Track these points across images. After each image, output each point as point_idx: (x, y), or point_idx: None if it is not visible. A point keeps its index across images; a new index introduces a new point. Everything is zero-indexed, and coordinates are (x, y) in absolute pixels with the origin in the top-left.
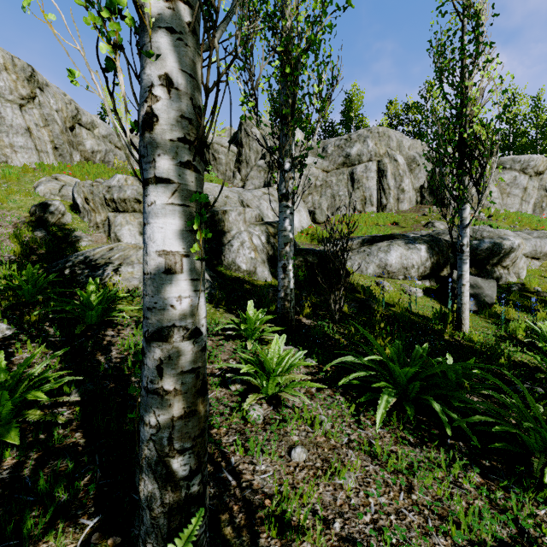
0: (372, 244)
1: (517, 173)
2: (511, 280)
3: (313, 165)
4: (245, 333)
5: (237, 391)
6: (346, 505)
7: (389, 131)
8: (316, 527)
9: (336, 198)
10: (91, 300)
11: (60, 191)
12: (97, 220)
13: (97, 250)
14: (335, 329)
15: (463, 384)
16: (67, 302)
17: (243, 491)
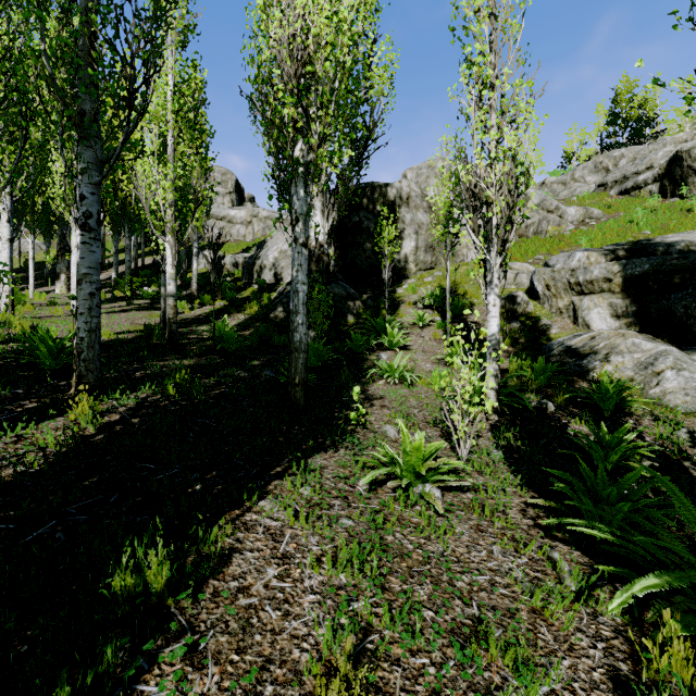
0: None
1: None
2: None
3: None
4: None
5: None
6: None
7: None
8: None
9: None
10: (609, 390)
11: (514, 280)
12: (559, 305)
13: (577, 339)
14: None
15: None
16: (569, 388)
17: None
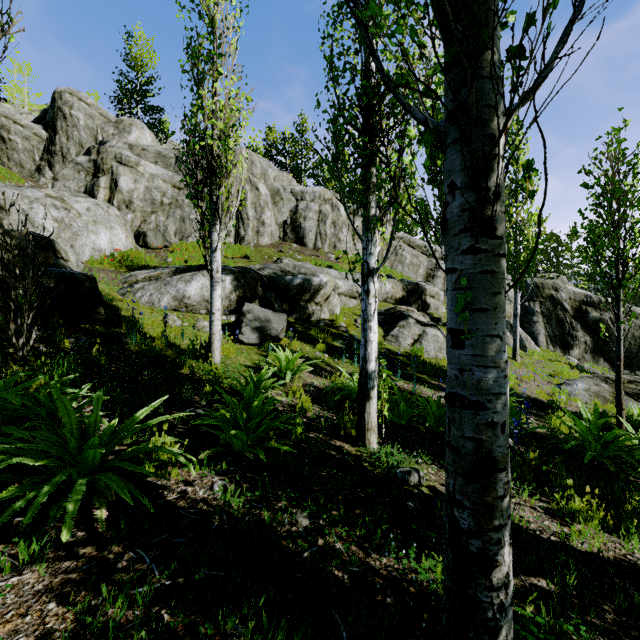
0: (185, 273)
1: None
2: (324, 317)
3: (159, 177)
4: None
5: None
6: None
7: (253, 155)
8: None
9: (186, 222)
10: None
11: None
12: None
13: None
14: None
15: (58, 414)
16: None
17: None
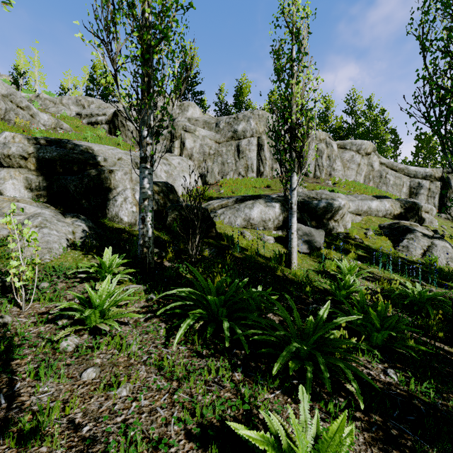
0: (243, 202)
1: (354, 153)
2: (340, 230)
3: (207, 137)
4: (100, 275)
5: (60, 326)
6: (107, 411)
7: (266, 114)
8: (64, 433)
9: (225, 165)
10: None
11: None
12: None
13: None
14: (188, 269)
15: (261, 307)
16: None
17: (8, 412)
